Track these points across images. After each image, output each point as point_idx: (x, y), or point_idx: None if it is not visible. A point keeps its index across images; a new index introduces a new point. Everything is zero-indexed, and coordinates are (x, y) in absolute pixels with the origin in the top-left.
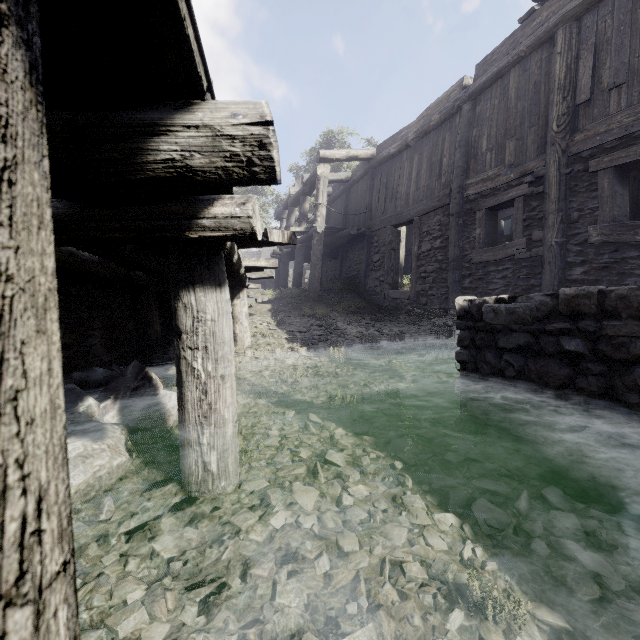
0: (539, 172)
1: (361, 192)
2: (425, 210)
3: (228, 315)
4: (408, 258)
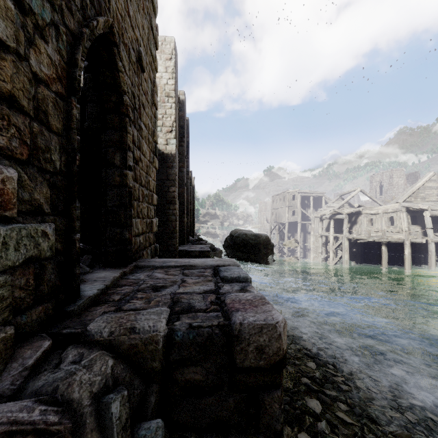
0: None
1: None
2: None
3: (433, 249)
4: None
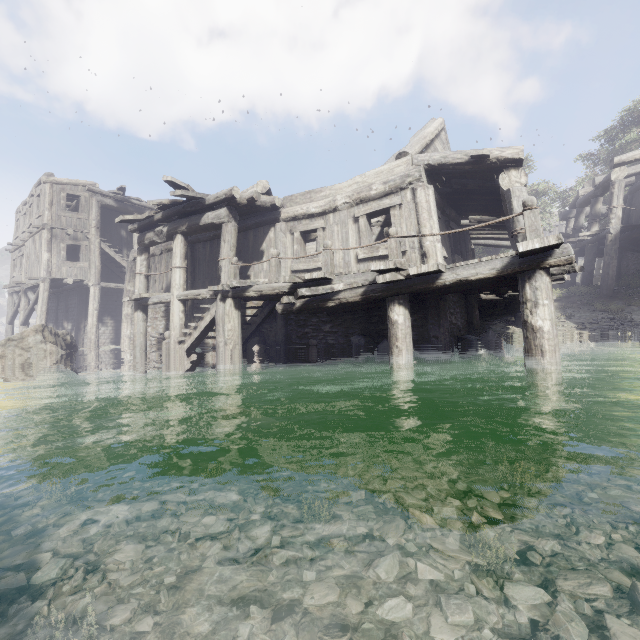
0: None
1: None
2: None
3: None
4: None
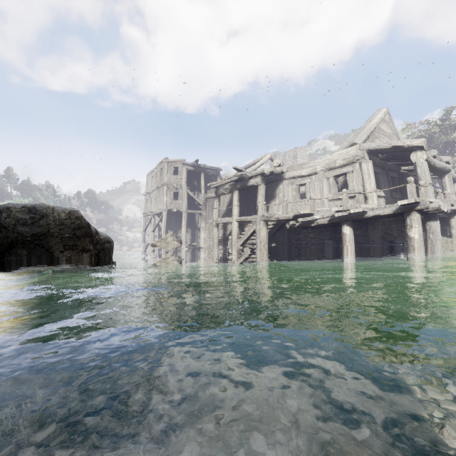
0: None
1: None
2: None
3: (438, 226)
4: None
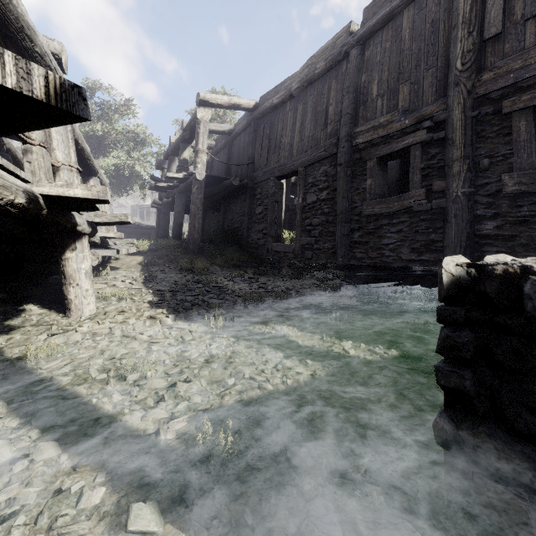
0: (440, 116)
1: (244, 144)
2: (310, 160)
3: None
4: (286, 214)
